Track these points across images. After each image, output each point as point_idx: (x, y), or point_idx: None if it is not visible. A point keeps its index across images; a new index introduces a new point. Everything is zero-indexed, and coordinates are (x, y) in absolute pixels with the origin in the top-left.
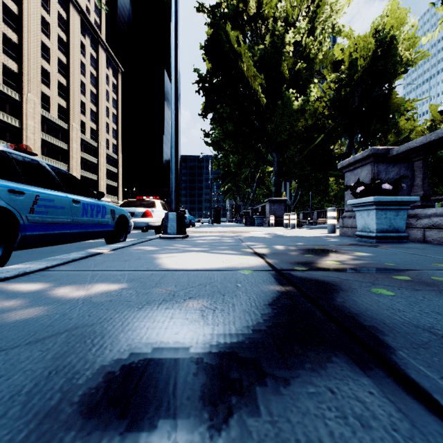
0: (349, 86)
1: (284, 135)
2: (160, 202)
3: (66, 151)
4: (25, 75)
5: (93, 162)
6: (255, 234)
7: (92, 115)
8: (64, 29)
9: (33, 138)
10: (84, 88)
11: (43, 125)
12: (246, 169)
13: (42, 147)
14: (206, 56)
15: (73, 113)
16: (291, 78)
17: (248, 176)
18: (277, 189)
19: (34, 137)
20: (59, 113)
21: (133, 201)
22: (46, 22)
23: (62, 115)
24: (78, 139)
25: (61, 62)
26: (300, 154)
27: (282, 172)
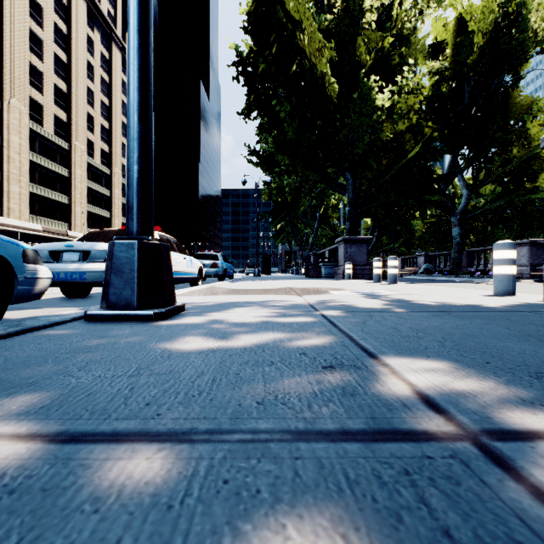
0: (456, 77)
1: (364, 145)
2: (161, 235)
3: (66, 179)
4: (6, 73)
5: (104, 194)
6: (351, 300)
7: (103, 133)
8: (63, 17)
9: (18, 159)
10: (91, 98)
11: (33, 143)
12: (304, 202)
13: (32, 172)
14: (249, 25)
15: (77, 129)
16: (374, 63)
17: (308, 212)
18: (353, 225)
19: (19, 158)
20: (56, 127)
21: (104, 231)
22: (37, 5)
23: (61, 130)
24: (83, 163)
25: (60, 61)
26: (387, 174)
27: (357, 201)
